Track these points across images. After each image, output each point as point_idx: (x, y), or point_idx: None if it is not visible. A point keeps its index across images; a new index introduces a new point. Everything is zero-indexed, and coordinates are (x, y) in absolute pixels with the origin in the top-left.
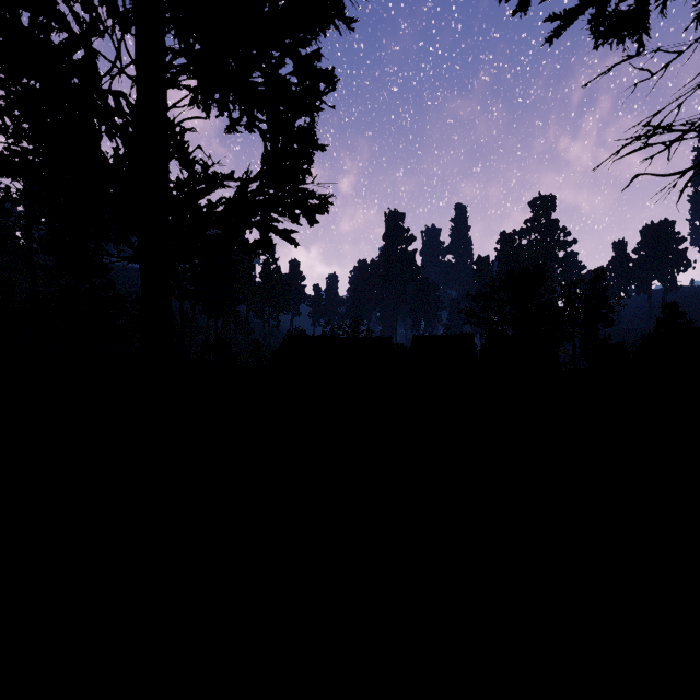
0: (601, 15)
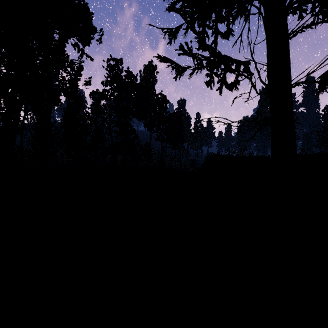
0: None
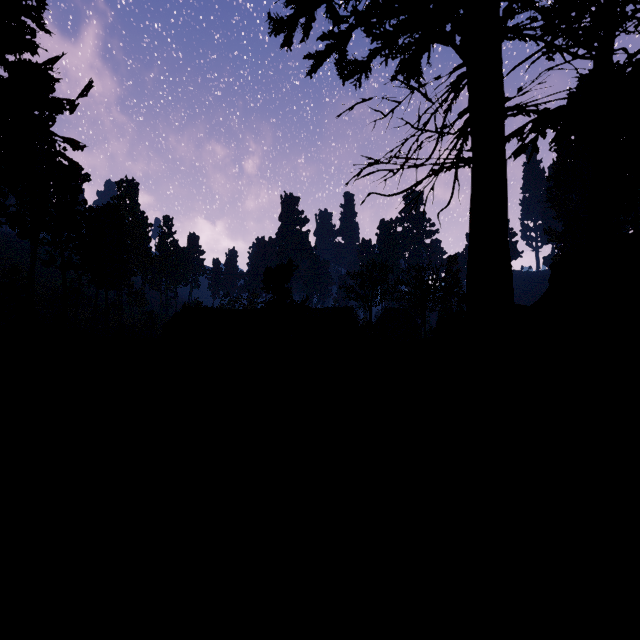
0: (344, 62)
